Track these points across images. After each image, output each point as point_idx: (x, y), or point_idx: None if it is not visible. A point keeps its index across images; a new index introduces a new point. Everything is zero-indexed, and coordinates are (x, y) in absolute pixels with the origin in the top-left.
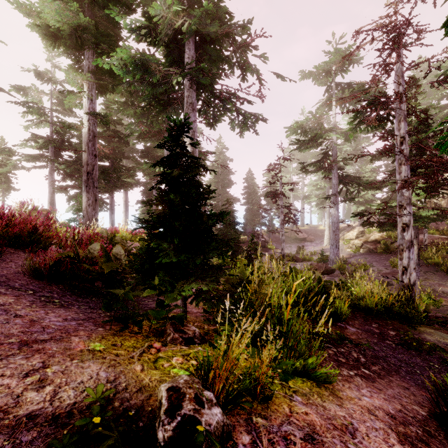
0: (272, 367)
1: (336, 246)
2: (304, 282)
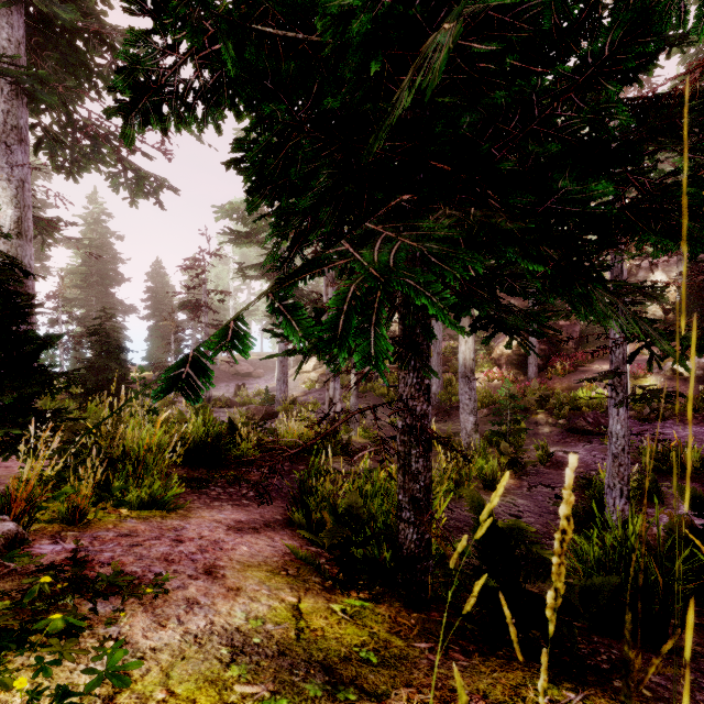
0: (99, 493)
1: (284, 382)
2: (206, 425)
